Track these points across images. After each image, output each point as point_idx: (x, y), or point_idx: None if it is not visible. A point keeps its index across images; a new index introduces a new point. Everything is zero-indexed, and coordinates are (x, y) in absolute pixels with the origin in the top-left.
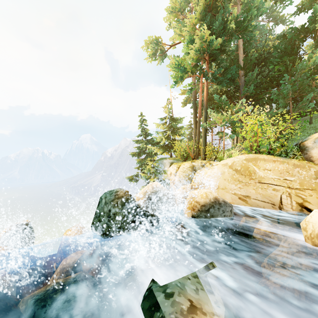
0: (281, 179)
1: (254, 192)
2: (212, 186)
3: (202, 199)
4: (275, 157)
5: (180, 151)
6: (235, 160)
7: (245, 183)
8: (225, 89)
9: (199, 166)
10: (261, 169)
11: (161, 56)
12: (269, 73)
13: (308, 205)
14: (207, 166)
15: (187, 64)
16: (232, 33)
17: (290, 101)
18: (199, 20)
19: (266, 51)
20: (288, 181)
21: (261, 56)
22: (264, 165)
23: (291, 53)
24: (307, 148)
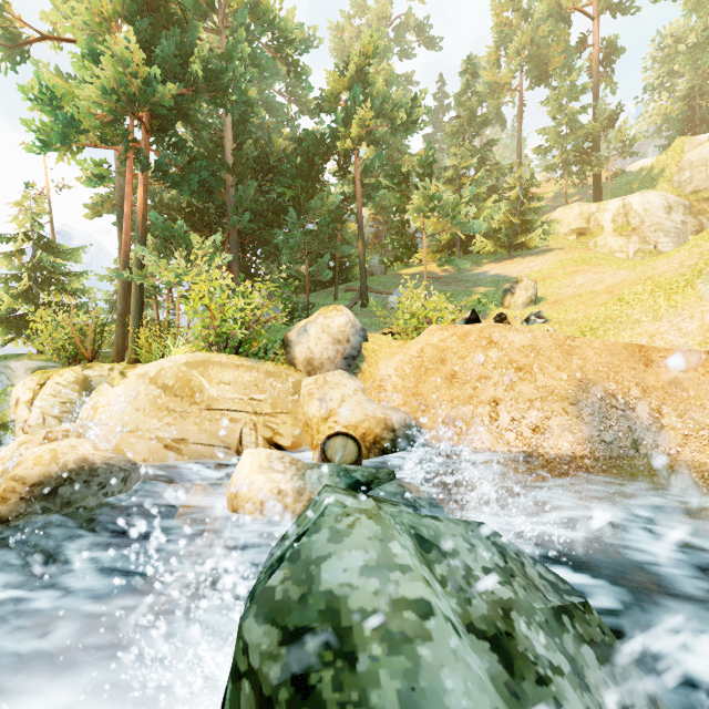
0: (246, 399)
1: (196, 430)
2: (109, 427)
3: (38, 469)
4: (240, 358)
5: (55, 339)
6: (164, 366)
7: (181, 413)
8: (198, 204)
9: (104, 378)
10: (214, 383)
11: (8, 51)
12: (280, 197)
13: (280, 440)
14: (115, 378)
15: (81, 110)
16: (199, 89)
17: (306, 258)
18: (122, 16)
19: (277, 154)
20: (257, 401)
21: (268, 161)
22: (219, 375)
23: (309, 175)
24: (291, 343)
